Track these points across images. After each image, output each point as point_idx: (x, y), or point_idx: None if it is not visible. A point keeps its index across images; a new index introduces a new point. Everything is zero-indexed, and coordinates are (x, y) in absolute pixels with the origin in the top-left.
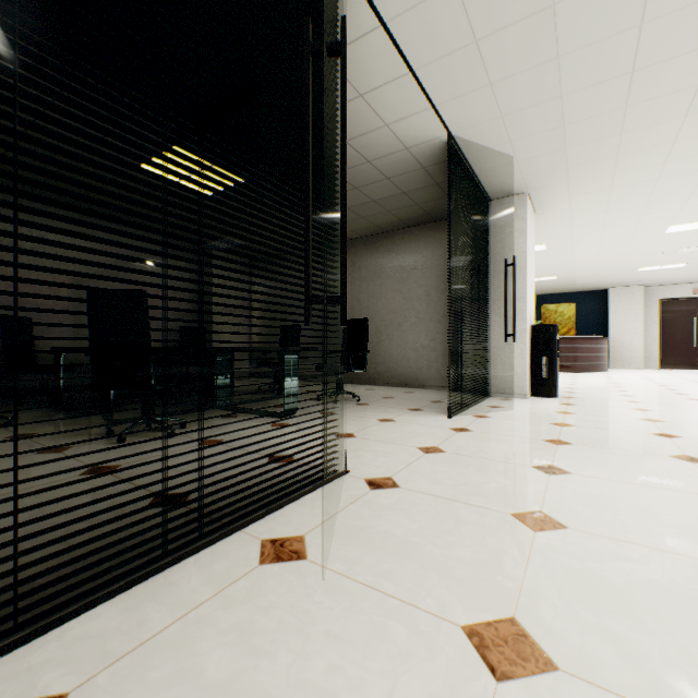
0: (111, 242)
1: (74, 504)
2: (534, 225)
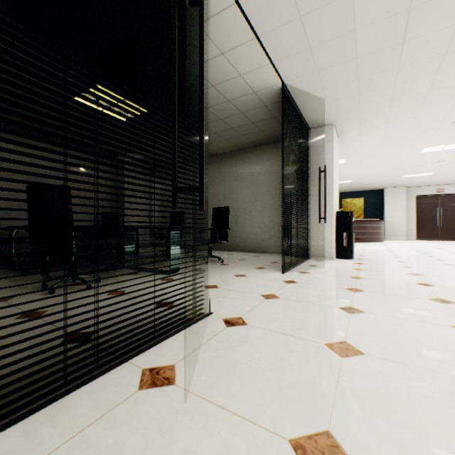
0: (18, 142)
1: (5, 342)
2: (338, 146)
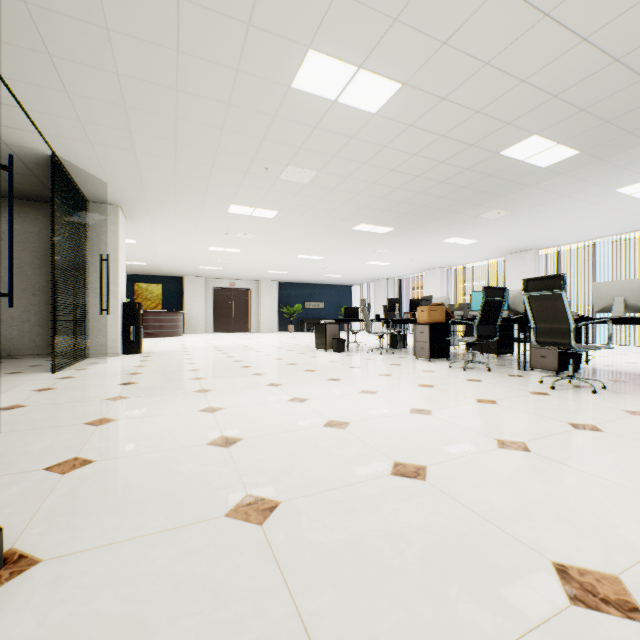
0: None
1: None
2: (127, 226)
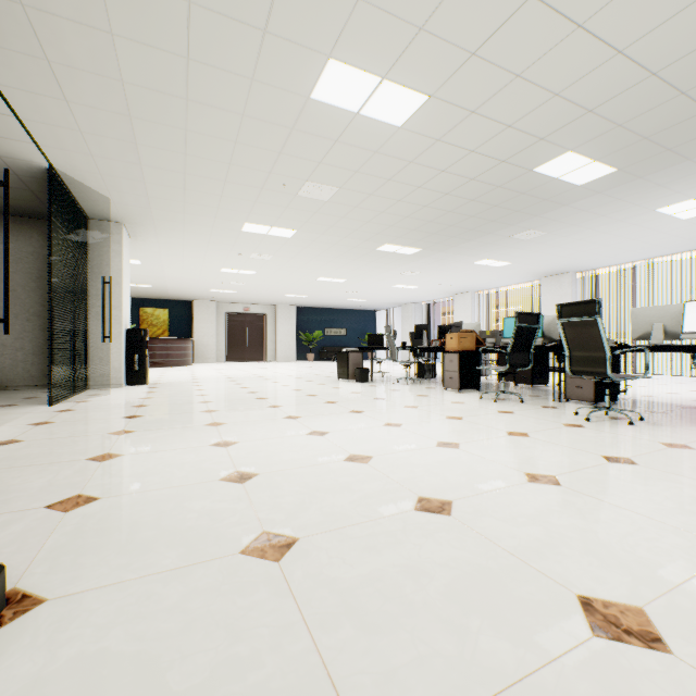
0: None
1: None
2: (131, 245)
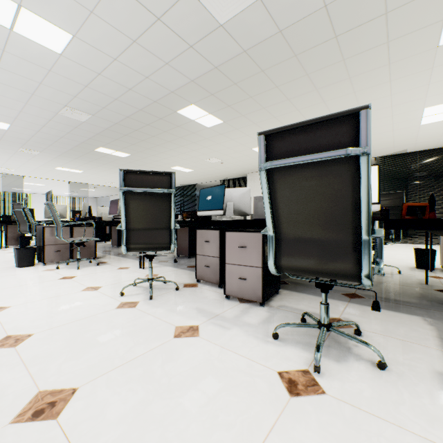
0: None
1: None
2: None
